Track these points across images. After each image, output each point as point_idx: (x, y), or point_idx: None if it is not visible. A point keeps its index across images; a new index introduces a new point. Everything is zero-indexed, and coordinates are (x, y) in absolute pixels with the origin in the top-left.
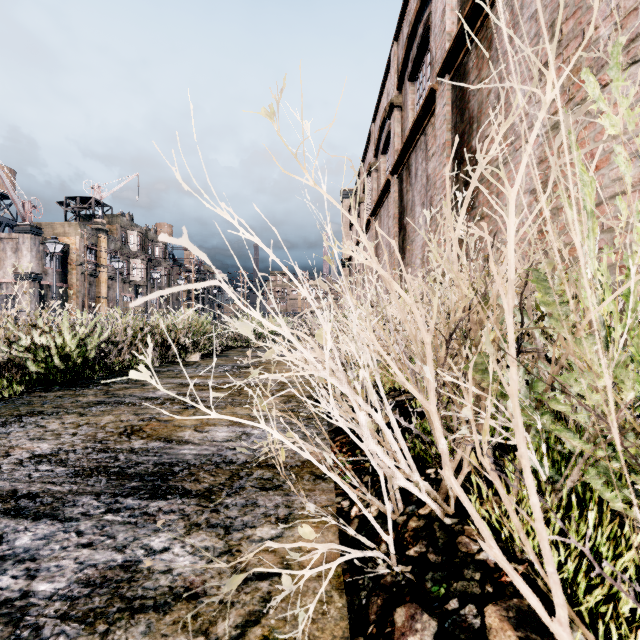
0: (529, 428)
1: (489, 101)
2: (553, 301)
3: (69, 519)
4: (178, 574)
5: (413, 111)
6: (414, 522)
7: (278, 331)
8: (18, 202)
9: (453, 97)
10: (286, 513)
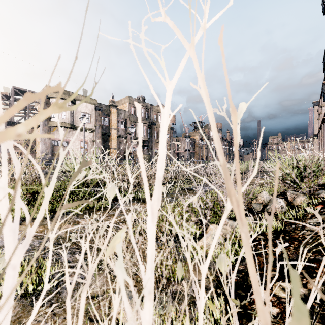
0: None
1: None
2: None
3: None
4: None
5: None
6: None
7: None
8: (185, 129)
9: None
10: None
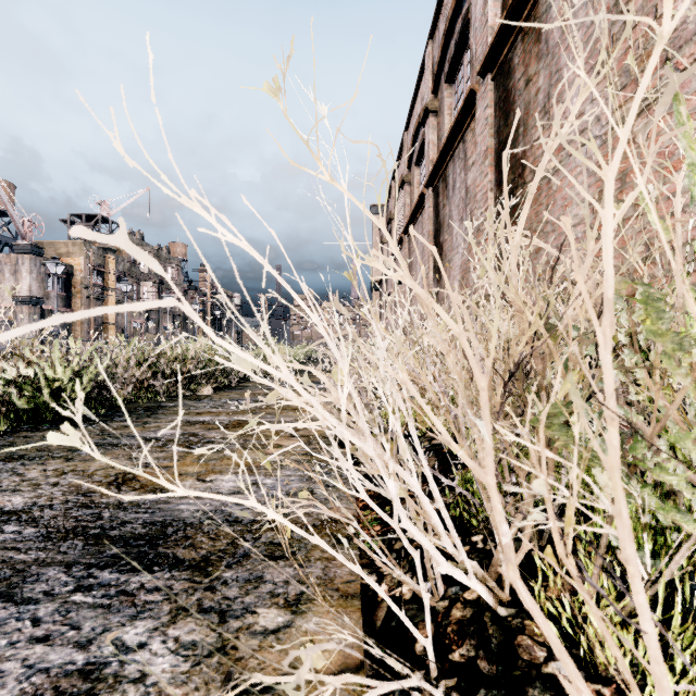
0: None
1: (538, 101)
2: (667, 330)
3: (27, 600)
4: (153, 684)
5: (450, 116)
6: (458, 611)
7: (272, 372)
8: (17, 219)
9: (496, 98)
10: (298, 592)
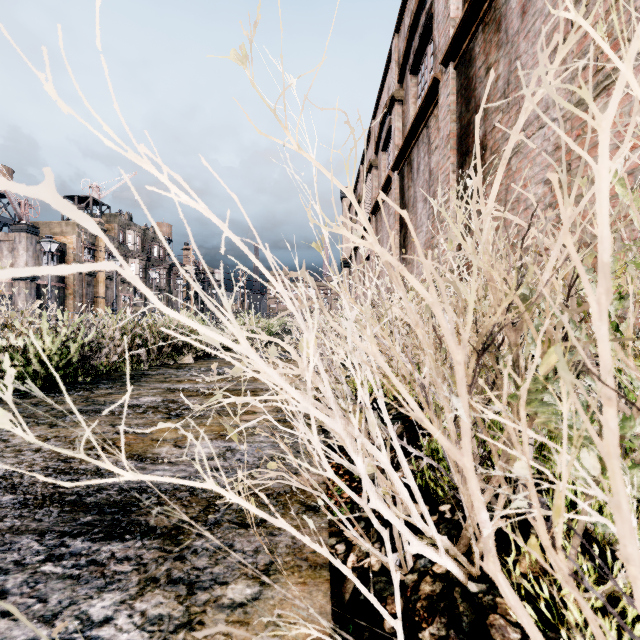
0: (597, 480)
1: (498, 87)
2: None
3: None
4: None
5: (415, 105)
6: (428, 585)
7: (229, 345)
8: (14, 201)
9: (458, 86)
10: (267, 562)
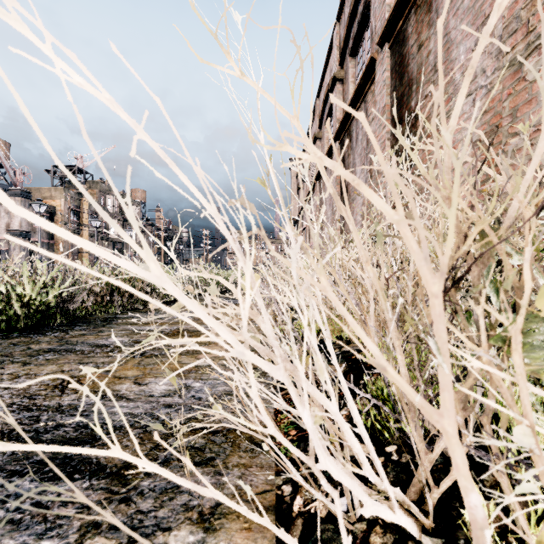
0: None
1: (429, 61)
2: None
3: None
4: None
5: (354, 83)
6: (378, 537)
7: (131, 270)
8: (10, 169)
9: (392, 63)
10: (213, 504)
